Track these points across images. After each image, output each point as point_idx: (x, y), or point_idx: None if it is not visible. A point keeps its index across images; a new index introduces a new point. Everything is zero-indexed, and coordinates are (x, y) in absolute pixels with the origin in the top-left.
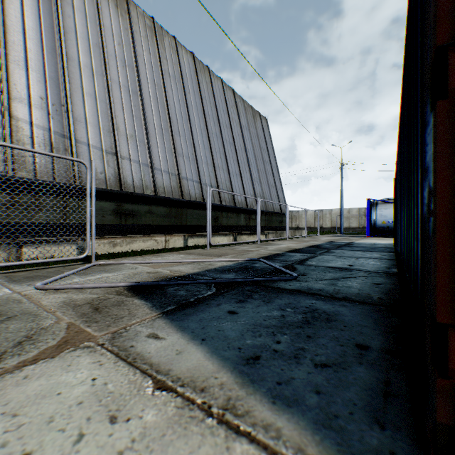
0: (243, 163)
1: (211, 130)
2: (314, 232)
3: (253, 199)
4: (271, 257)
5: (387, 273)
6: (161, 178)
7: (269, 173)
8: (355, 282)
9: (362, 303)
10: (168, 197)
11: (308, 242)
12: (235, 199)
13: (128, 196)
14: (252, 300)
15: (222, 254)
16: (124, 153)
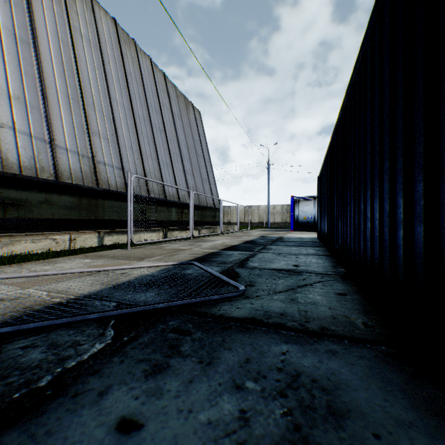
0: (175, 153)
1: (137, 111)
2: (245, 226)
3: (186, 192)
4: (206, 257)
5: (339, 275)
6: (66, 159)
7: (202, 166)
8: (316, 293)
9: (354, 342)
10: (76, 183)
11: (242, 237)
12: (166, 191)
13: (10, 179)
14: (178, 360)
15: (146, 256)
16: (5, 119)
